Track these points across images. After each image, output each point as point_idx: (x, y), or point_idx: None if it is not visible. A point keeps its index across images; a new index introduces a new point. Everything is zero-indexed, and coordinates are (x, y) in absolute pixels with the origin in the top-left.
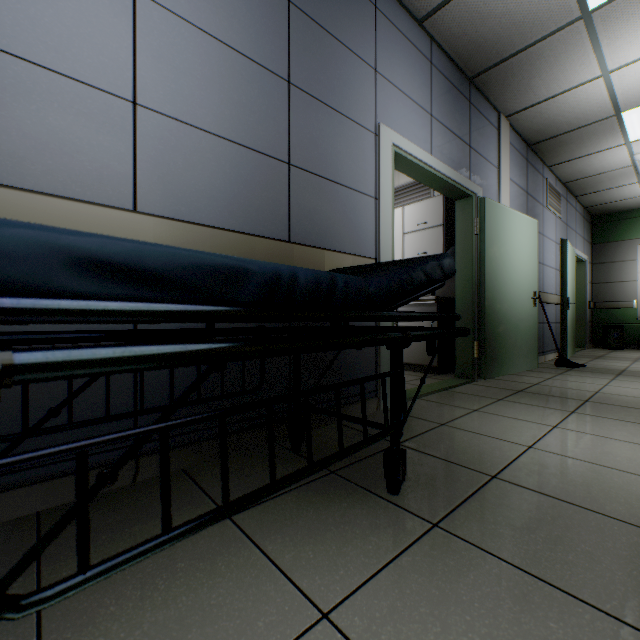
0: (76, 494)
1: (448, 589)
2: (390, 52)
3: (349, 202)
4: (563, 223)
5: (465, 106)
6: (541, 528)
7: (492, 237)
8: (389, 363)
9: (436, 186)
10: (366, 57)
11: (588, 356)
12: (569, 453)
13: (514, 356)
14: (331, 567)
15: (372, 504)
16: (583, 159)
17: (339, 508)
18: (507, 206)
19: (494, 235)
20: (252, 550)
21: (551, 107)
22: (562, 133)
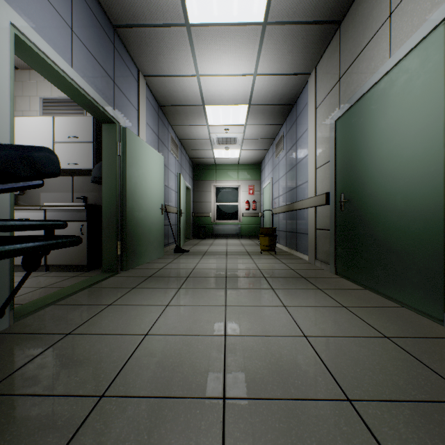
0: None
1: None
2: None
3: None
4: (180, 164)
5: (110, 46)
6: None
7: (133, 160)
8: (6, 276)
9: (81, 102)
10: None
11: (191, 244)
12: (174, 330)
13: (149, 249)
14: None
15: None
16: (189, 127)
17: None
18: (145, 141)
19: (134, 159)
20: None
21: (171, 83)
22: (178, 105)
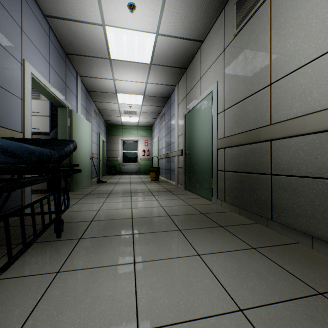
0: (6, 234)
1: (92, 248)
2: (30, 23)
3: (6, 98)
4: (98, 125)
5: (64, 65)
6: (109, 227)
7: (76, 128)
8: (30, 189)
9: (50, 98)
10: (16, 19)
11: (106, 178)
12: (110, 208)
13: (84, 180)
14: (50, 264)
15: (52, 244)
16: (106, 103)
17: (37, 251)
18: (80, 115)
19: (76, 127)
20: (2, 281)
21: (97, 81)
22: (100, 91)
